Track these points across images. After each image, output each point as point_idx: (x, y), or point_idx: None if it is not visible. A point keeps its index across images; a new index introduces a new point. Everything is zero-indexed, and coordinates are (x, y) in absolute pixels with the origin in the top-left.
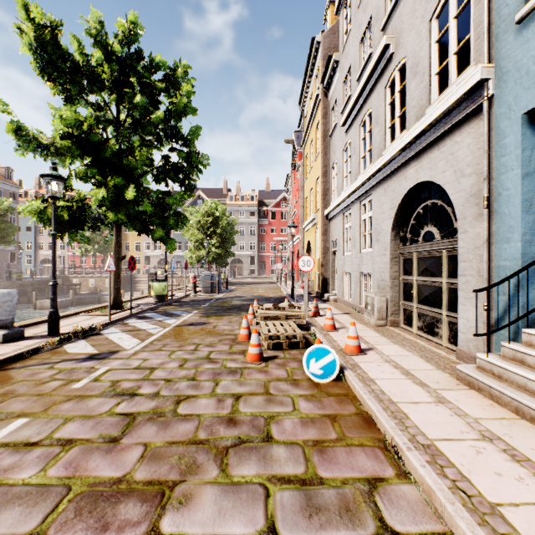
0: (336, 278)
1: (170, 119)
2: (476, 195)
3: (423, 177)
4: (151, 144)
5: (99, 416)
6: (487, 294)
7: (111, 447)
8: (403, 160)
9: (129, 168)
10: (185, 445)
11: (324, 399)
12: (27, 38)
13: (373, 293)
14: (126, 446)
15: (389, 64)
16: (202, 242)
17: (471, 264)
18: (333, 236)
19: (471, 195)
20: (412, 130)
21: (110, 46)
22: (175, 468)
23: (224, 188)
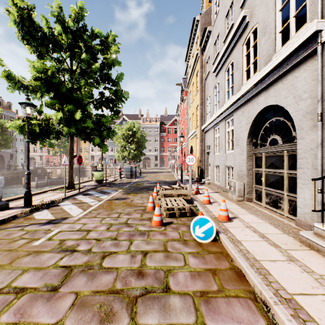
0: (209, 169)
1: (104, 68)
2: (311, 112)
3: (270, 102)
4: (92, 84)
5: (47, 268)
6: (323, 182)
7: (51, 295)
8: (256, 92)
9: (77, 99)
10: (106, 294)
11: (206, 255)
12: (12, 16)
13: (235, 179)
14: (62, 295)
15: (246, 29)
16: (125, 147)
17: (307, 160)
18: (207, 143)
19: (307, 112)
20: (263, 71)
21: (66, 22)
22: (96, 316)
23: (139, 114)
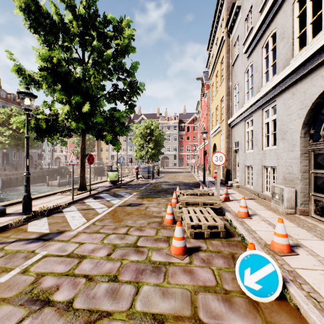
0: (237, 170)
1: (116, 56)
2: None
3: None
4: (105, 76)
5: None
6: None
7: None
8: (320, 59)
9: (86, 90)
10: None
11: None
12: (18, 2)
13: (282, 185)
14: None
15: None
16: (143, 146)
17: None
18: (235, 139)
19: None
20: None
21: (77, 9)
22: None
23: (157, 113)
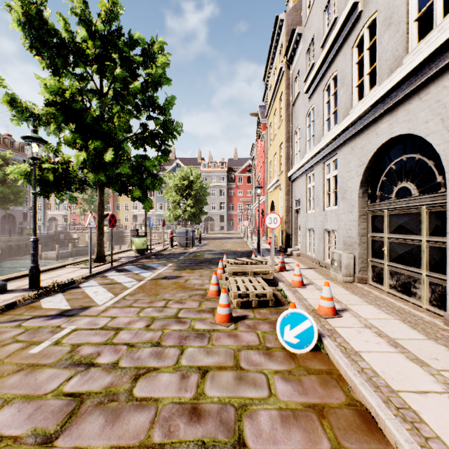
0: (298, 234)
1: (146, 89)
2: None
3: (399, 131)
4: (131, 113)
5: (43, 397)
6: None
7: None
8: (374, 116)
9: (108, 133)
10: None
11: (304, 378)
12: (15, 14)
13: (340, 250)
14: None
15: (357, 23)
16: (179, 203)
17: None
18: (296, 196)
19: None
20: (387, 82)
21: (94, 24)
22: None
23: (198, 157)
